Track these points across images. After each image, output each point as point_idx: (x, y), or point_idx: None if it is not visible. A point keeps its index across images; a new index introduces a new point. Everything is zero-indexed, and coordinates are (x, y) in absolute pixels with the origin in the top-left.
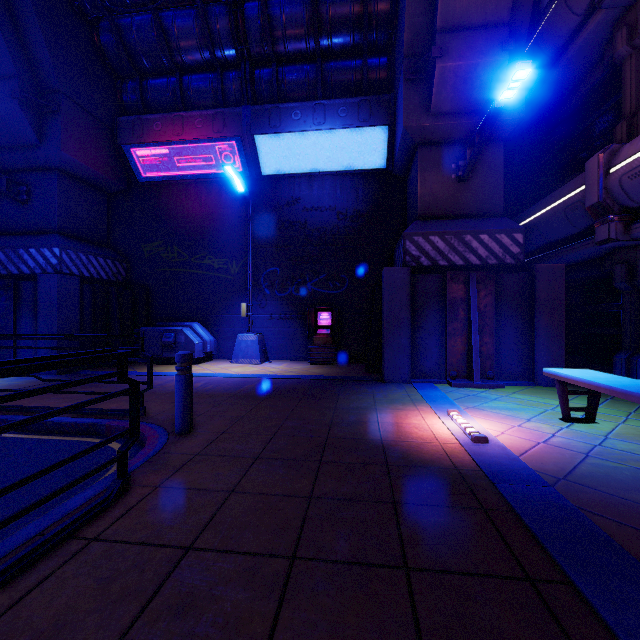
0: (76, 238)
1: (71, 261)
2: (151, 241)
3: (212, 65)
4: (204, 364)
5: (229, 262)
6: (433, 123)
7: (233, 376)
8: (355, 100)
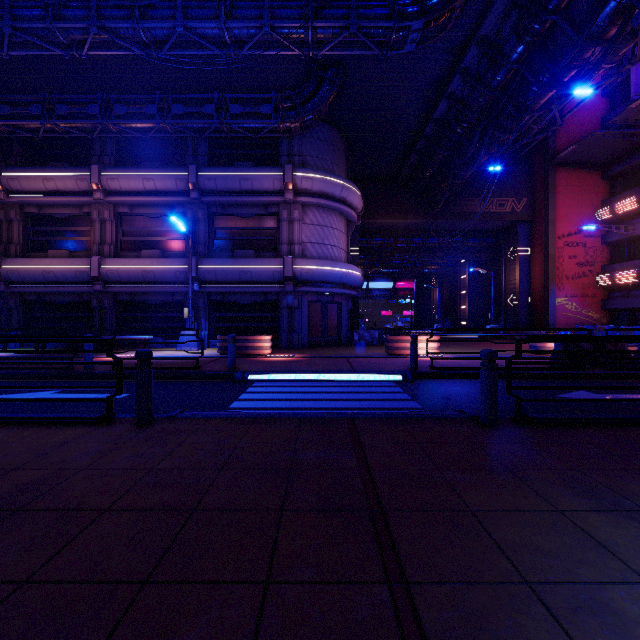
0: None
1: None
2: None
3: None
4: None
5: None
6: None
7: None
8: None
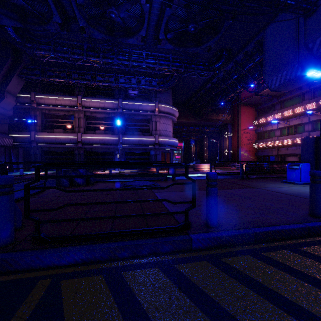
0: None
1: None
2: None
3: None
4: None
5: None
6: None
7: None
8: None
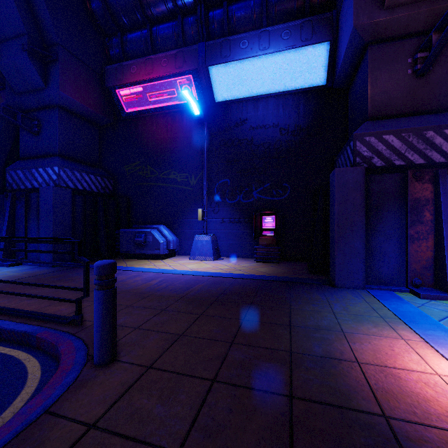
0: (73, 160)
1: (67, 177)
2: (131, 162)
3: (174, 13)
4: (168, 259)
5: (189, 176)
6: (387, 17)
7: (187, 273)
8: (297, 22)
